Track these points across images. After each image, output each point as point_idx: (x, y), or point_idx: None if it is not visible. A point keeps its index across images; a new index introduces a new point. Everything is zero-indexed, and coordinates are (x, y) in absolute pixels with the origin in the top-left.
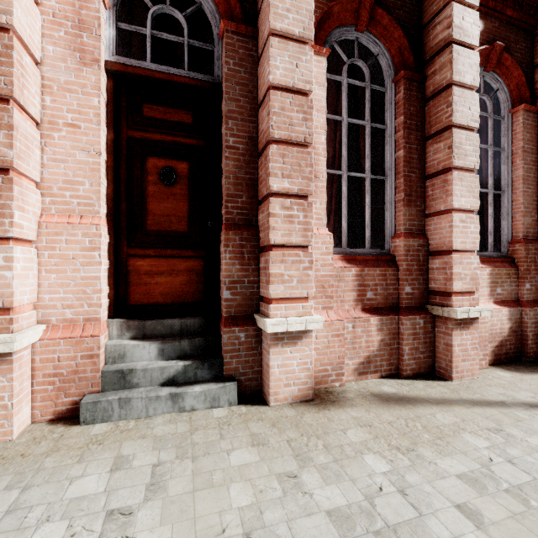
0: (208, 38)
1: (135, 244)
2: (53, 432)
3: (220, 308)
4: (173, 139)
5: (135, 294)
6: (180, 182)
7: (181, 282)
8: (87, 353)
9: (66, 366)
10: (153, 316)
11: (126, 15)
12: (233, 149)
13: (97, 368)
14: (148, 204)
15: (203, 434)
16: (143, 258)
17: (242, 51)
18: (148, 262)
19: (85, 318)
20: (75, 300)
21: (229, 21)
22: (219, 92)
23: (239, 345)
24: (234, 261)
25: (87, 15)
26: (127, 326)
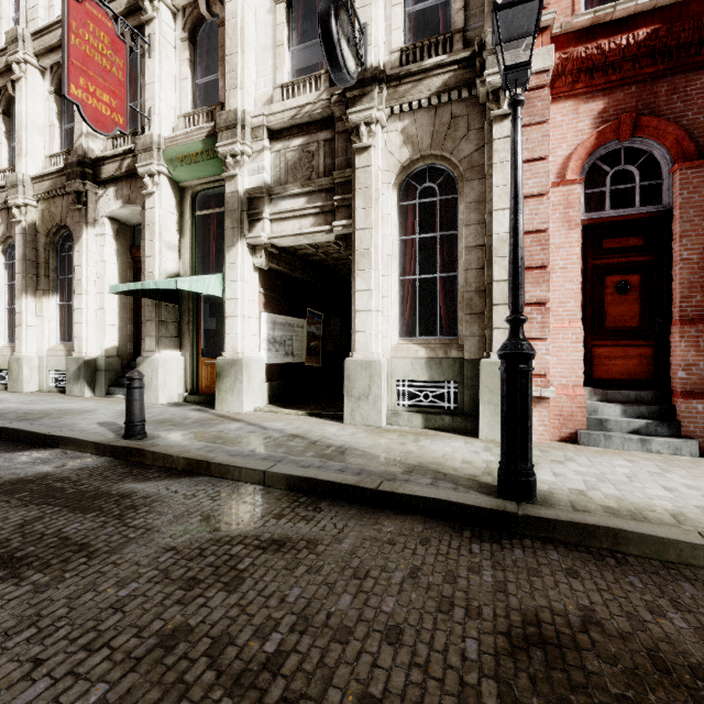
0: (656, 173)
1: (596, 337)
2: (567, 445)
3: (670, 385)
4: (626, 260)
5: (597, 372)
6: (632, 291)
7: (634, 364)
8: (578, 405)
9: (566, 411)
10: (612, 387)
11: (588, 182)
12: (686, 260)
13: (584, 415)
14: (606, 309)
15: (679, 462)
16: (603, 347)
17: (696, 180)
18: (606, 350)
19: (573, 384)
20: (567, 373)
21: (683, 163)
22: (670, 216)
23: (696, 413)
24: (689, 348)
25: (572, 199)
26: (594, 393)
